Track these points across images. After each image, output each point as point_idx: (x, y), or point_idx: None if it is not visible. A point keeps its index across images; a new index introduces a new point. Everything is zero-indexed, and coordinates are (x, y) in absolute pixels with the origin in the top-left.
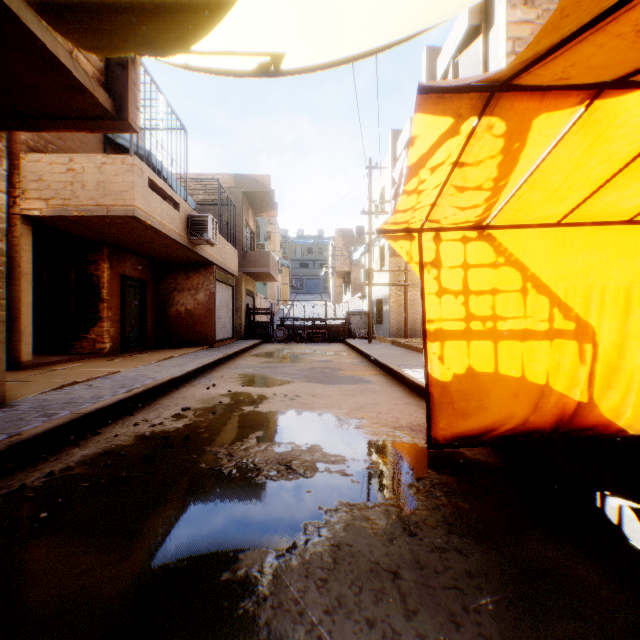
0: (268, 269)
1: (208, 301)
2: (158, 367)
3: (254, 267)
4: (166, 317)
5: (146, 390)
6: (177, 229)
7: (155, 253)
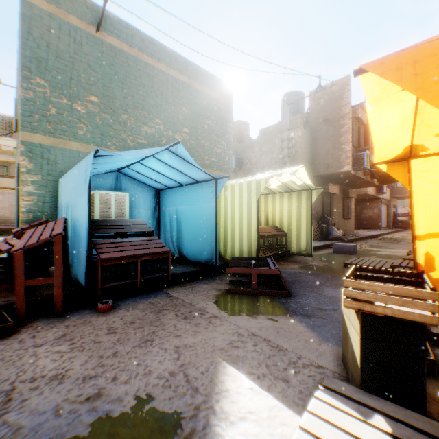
0: (405, 195)
1: (378, 212)
2: (371, 232)
3: (397, 194)
4: (359, 218)
5: (377, 234)
6: (373, 192)
7: (360, 198)
